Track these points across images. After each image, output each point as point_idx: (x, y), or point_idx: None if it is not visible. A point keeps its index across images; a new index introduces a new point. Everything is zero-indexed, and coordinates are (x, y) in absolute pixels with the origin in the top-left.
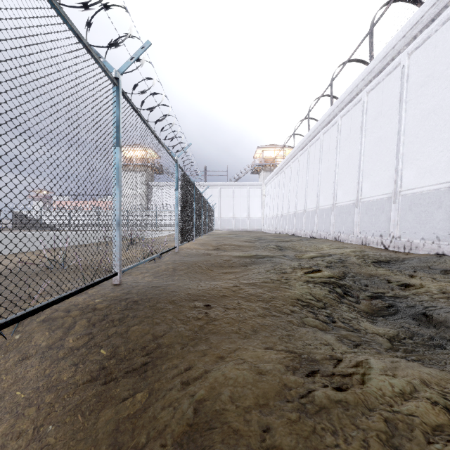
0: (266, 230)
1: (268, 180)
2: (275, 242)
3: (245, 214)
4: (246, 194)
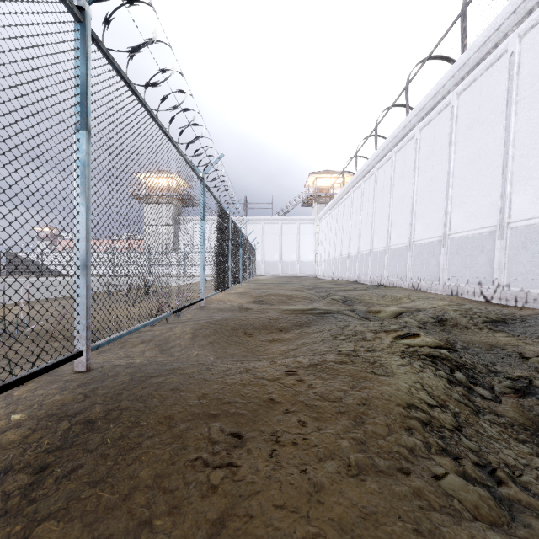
0: (320, 275)
1: (323, 214)
2: (334, 292)
3: (295, 255)
4: (296, 231)
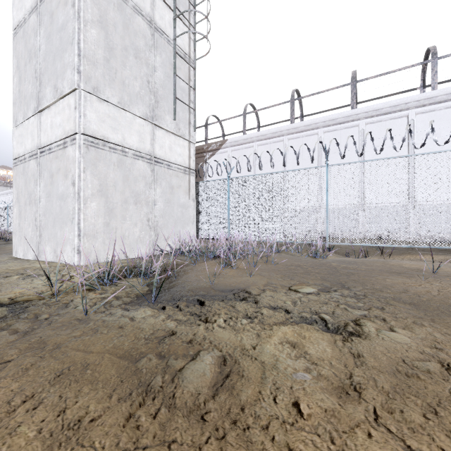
0: None
1: (3, 194)
2: None
3: None
4: None
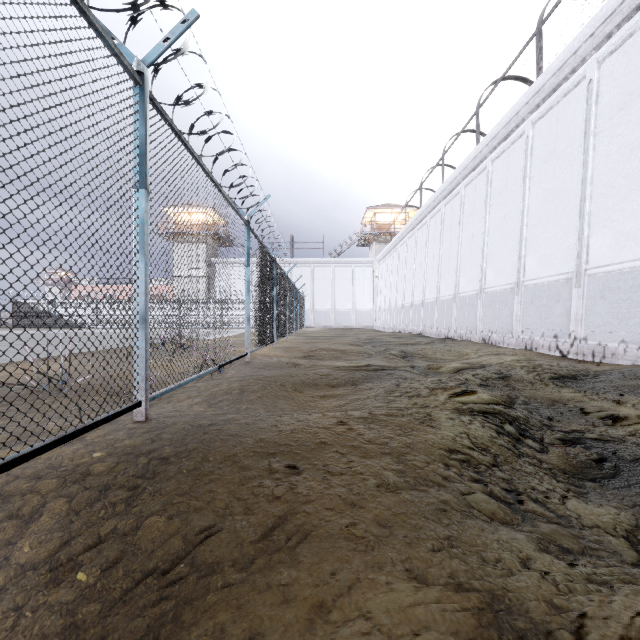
0: (379, 327)
1: (383, 255)
2: (394, 346)
3: (350, 304)
4: (351, 275)
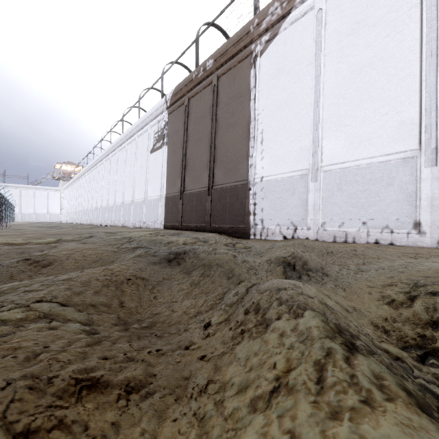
0: (63, 221)
1: (65, 188)
2: None
3: (46, 210)
4: (47, 195)
